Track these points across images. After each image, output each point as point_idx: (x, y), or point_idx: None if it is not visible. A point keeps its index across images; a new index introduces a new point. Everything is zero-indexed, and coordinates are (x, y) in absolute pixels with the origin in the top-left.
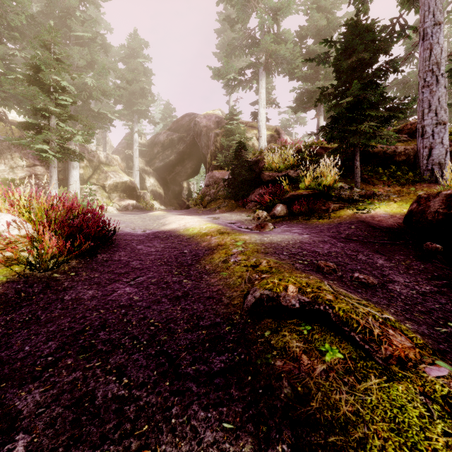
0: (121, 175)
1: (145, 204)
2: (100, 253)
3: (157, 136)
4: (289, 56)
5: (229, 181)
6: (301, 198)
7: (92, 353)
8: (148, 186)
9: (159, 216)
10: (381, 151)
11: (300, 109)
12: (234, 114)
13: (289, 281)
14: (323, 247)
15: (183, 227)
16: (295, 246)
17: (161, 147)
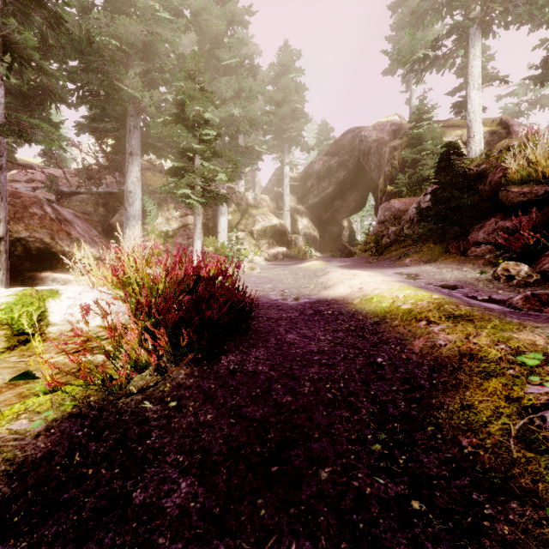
0: (269, 218)
1: (297, 251)
2: (226, 350)
3: (311, 166)
4: None
5: (429, 211)
6: None
7: None
8: (300, 229)
9: (316, 270)
10: None
11: None
12: (423, 112)
13: None
14: None
15: (360, 295)
16: None
17: (316, 179)
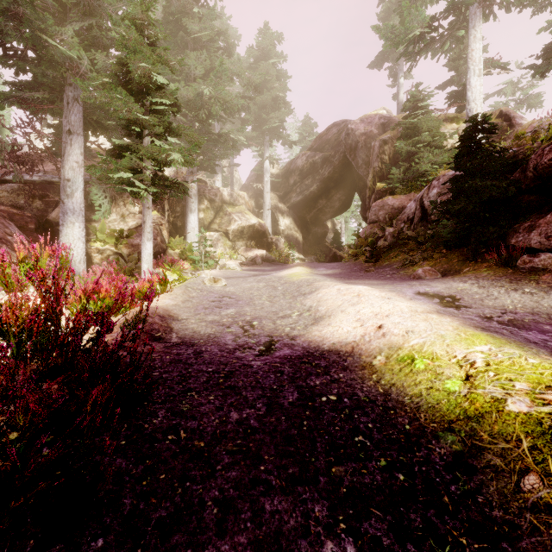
0: (247, 217)
1: (278, 254)
2: None
3: (294, 161)
4: None
5: (451, 205)
6: None
7: None
8: (282, 230)
9: (300, 284)
10: None
11: None
12: (418, 100)
13: None
14: None
15: (382, 345)
16: None
17: (298, 176)
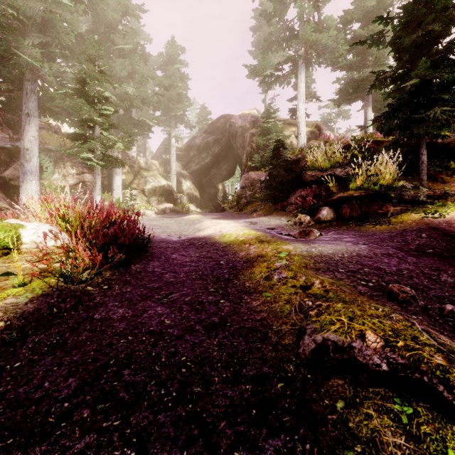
0: (159, 179)
1: (182, 207)
2: (134, 263)
3: (193, 140)
4: (331, 45)
5: (267, 182)
6: (352, 200)
7: (112, 403)
8: (185, 189)
9: (194, 220)
10: (452, 142)
11: (344, 101)
12: (270, 112)
13: (365, 324)
14: (389, 262)
15: (219, 233)
16: (352, 260)
17: (197, 151)
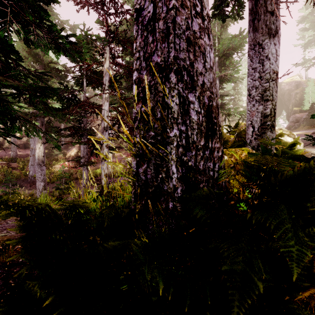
0: None
1: None
2: None
3: None
4: None
5: (307, 118)
6: None
7: None
8: None
9: None
10: None
11: None
12: (309, 82)
13: None
14: None
15: None
16: None
17: None
